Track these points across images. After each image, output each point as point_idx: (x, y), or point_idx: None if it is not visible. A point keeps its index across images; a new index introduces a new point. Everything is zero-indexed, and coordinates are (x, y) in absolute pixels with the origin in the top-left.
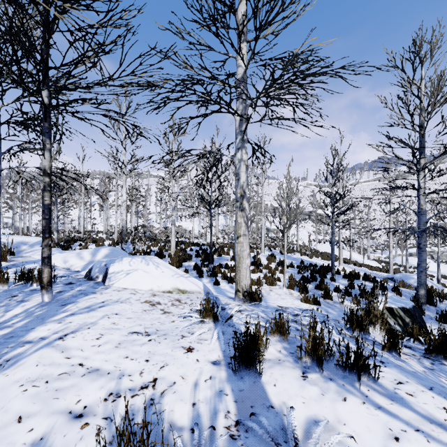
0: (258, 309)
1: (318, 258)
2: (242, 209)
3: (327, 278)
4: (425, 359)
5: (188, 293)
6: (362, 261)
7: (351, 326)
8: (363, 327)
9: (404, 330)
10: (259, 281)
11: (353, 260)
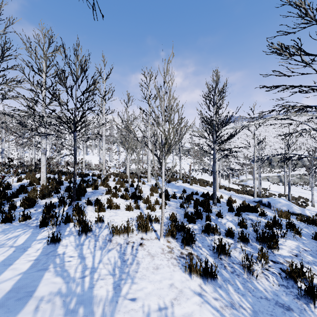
0: None
1: (197, 185)
2: None
3: (212, 213)
4: None
5: None
6: (227, 185)
7: None
8: None
9: None
10: (127, 229)
11: (221, 184)
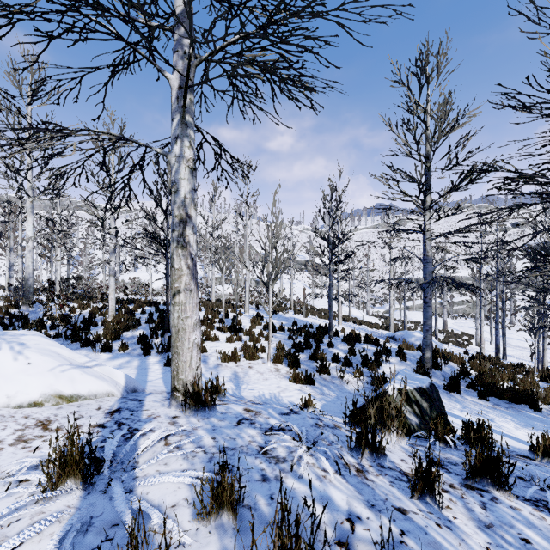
0: (205, 425)
1: (314, 317)
2: (182, 244)
3: (324, 343)
4: (470, 493)
5: (84, 400)
6: (362, 317)
7: (358, 445)
8: (376, 445)
9: (421, 421)
10: (235, 354)
11: (353, 316)
